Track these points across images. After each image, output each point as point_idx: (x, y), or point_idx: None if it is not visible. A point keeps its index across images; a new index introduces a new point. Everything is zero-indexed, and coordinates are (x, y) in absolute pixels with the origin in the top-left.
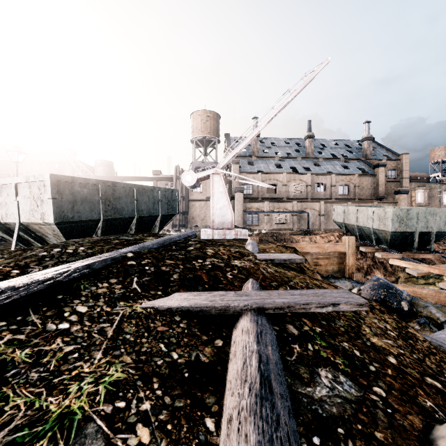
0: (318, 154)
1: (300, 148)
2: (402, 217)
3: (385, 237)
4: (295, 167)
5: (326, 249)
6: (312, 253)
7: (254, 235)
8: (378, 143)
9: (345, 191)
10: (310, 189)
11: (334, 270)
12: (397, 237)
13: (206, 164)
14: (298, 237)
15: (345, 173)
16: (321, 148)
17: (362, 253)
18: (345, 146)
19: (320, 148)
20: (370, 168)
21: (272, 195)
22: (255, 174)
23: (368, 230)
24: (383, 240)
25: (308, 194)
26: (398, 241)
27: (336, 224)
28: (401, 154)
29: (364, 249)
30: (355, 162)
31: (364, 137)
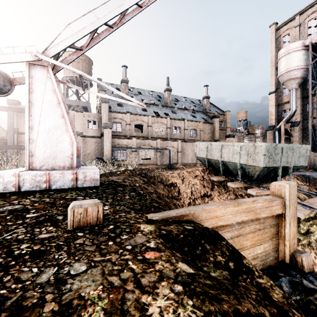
0: (174, 105)
1: (161, 99)
2: (271, 151)
3: (251, 172)
4: (157, 113)
5: (258, 213)
6: (233, 224)
7: (117, 174)
8: (211, 103)
9: (194, 134)
10: (169, 131)
11: (266, 250)
12: (263, 172)
13: (78, 103)
14: (167, 173)
15: (194, 120)
16: (176, 101)
17: (224, 187)
18: (191, 102)
19: (175, 100)
20: (209, 119)
21: (139, 134)
22: (124, 114)
23: (233, 165)
24: (248, 175)
25: (168, 135)
26: (262, 176)
27: (198, 159)
28: (226, 111)
29: (234, 185)
30: (199, 113)
31: (204, 96)
